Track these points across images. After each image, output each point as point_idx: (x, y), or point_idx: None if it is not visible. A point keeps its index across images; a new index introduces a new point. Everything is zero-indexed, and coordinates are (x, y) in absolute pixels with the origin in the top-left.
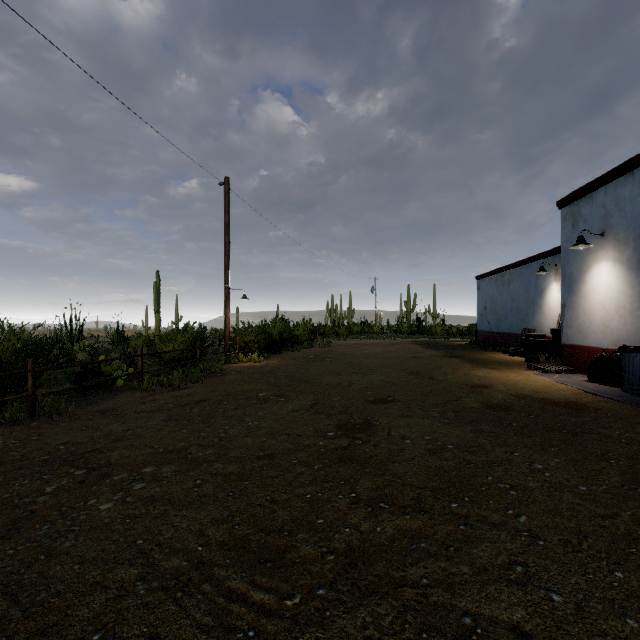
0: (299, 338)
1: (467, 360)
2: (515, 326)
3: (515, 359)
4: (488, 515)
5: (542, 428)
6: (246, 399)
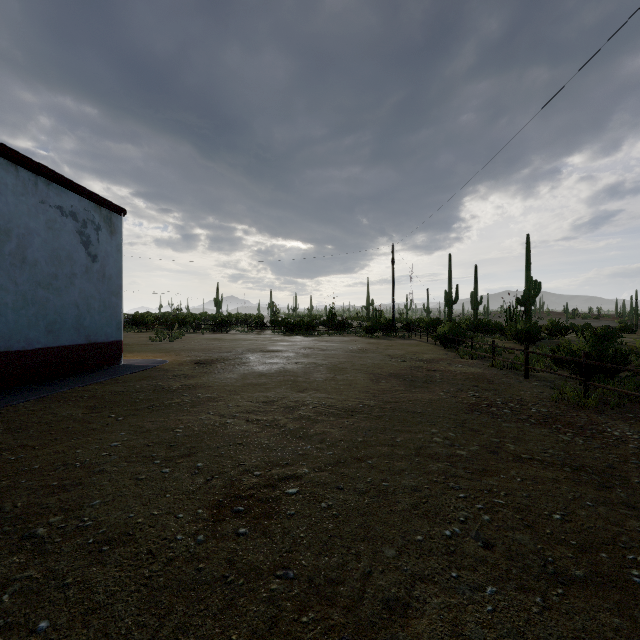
0: None
1: None
2: None
3: None
4: (217, 418)
5: None
6: None
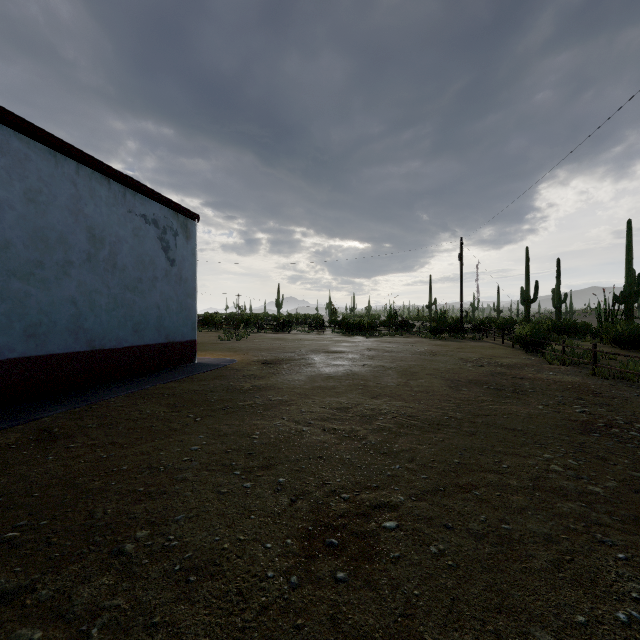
0: None
1: None
2: None
3: None
4: (292, 425)
5: (1, 514)
6: None
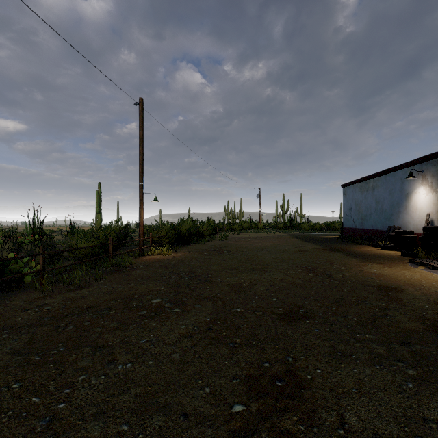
0: (203, 233)
1: (348, 254)
2: (379, 224)
3: (390, 253)
4: None
5: None
6: (137, 307)
